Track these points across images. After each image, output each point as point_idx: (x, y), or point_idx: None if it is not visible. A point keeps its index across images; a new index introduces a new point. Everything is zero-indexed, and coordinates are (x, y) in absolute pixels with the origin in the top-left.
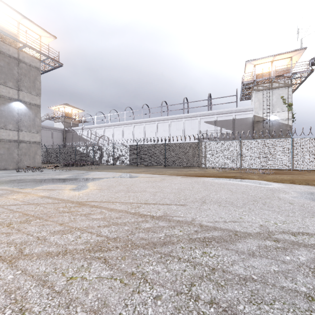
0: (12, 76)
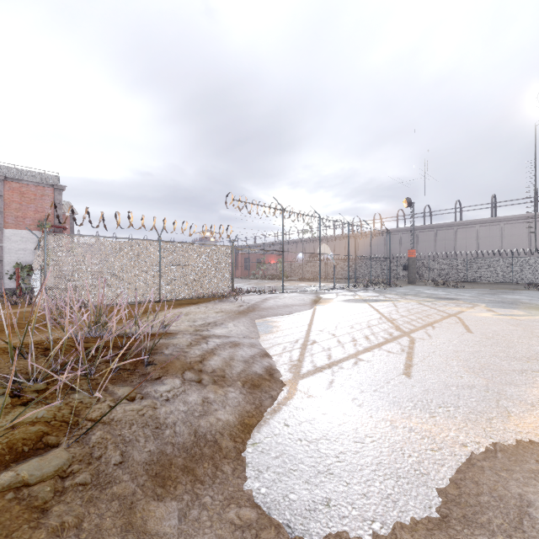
0: None
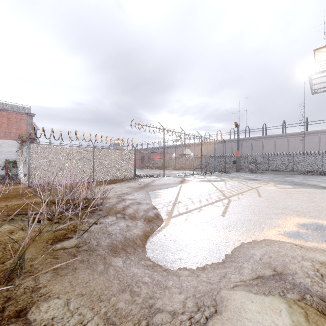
0: None
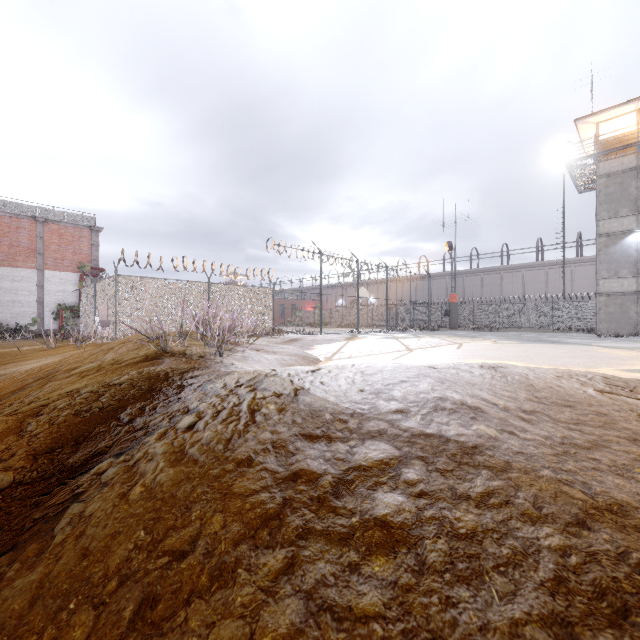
0: (627, 198)
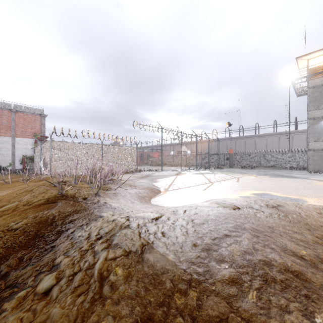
0: None
